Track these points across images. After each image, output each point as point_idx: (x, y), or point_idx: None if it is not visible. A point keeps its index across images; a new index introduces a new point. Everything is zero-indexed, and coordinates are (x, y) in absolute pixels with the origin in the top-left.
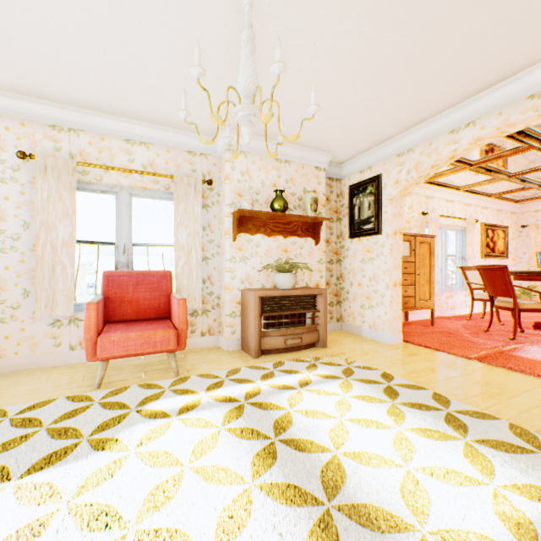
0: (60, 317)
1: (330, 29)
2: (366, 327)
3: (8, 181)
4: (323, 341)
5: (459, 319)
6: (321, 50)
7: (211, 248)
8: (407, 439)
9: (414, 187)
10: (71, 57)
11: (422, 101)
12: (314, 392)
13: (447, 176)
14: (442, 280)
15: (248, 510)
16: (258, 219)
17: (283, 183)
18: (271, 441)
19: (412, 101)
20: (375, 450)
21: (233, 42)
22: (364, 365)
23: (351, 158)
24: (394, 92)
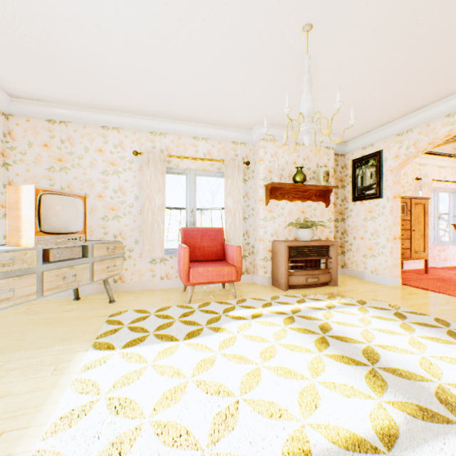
0: (155, 257)
1: (355, 58)
2: (368, 272)
3: (127, 170)
4: (334, 281)
5: (451, 270)
6: (345, 70)
7: (248, 210)
8: (418, 342)
9: (412, 159)
10: (175, 91)
11: (422, 95)
12: (339, 313)
13: (440, 146)
14: (434, 235)
15: (323, 364)
16: (283, 189)
17: (301, 161)
18: (321, 336)
19: (413, 95)
20: (396, 345)
21: (283, 73)
22: (373, 298)
23: (354, 138)
24: (398, 91)
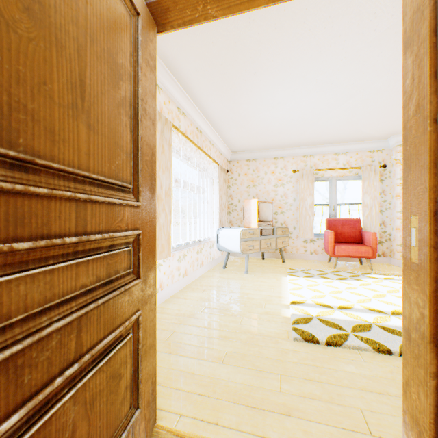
0: (306, 239)
1: None
2: None
3: (288, 182)
4: None
5: None
6: None
7: (384, 205)
8: None
9: None
10: (324, 132)
11: None
12: None
13: None
14: None
15: None
16: None
17: None
18: None
19: None
20: None
21: None
22: None
23: None
24: None
